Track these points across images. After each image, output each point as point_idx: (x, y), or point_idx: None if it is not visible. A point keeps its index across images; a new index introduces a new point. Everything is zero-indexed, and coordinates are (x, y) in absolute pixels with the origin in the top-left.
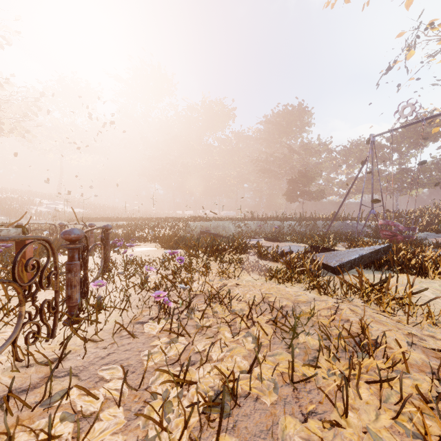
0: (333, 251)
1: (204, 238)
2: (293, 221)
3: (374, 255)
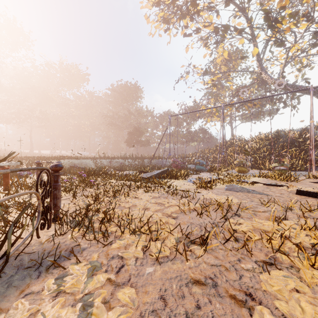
0: (148, 173)
1: (86, 168)
2: (131, 159)
3: (162, 173)
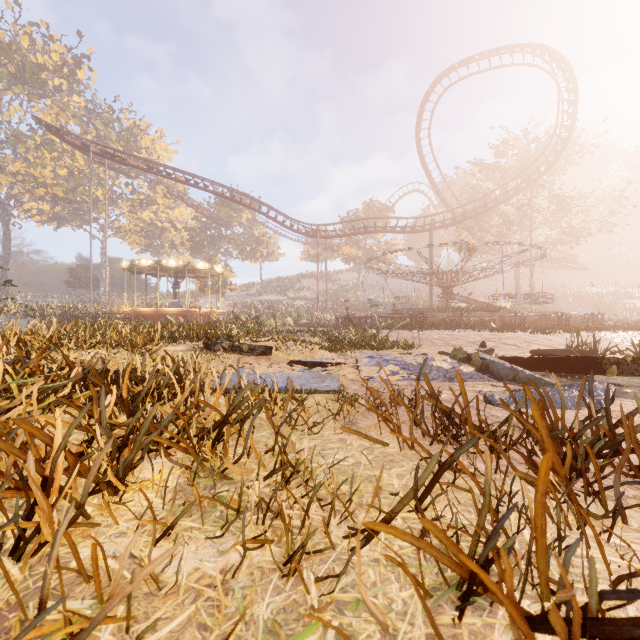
0: None
1: None
2: None
3: None
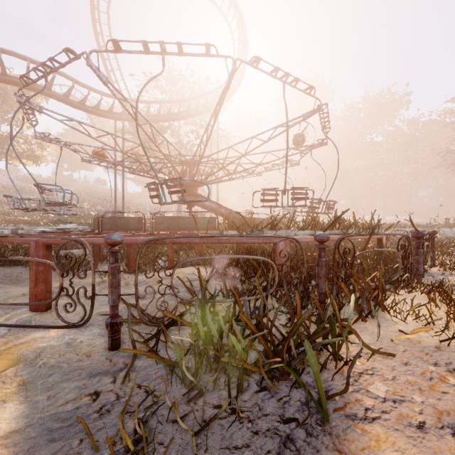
0: None
1: None
2: None
3: None
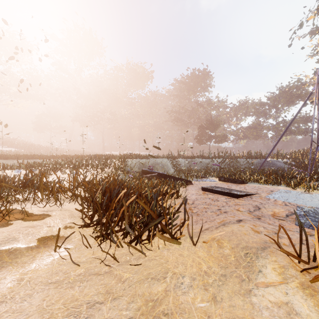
0: None
1: None
2: (217, 159)
3: None
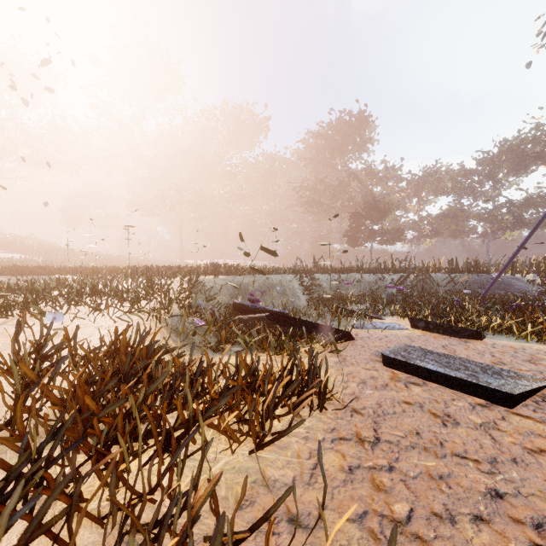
0: None
1: None
2: (392, 274)
3: None
